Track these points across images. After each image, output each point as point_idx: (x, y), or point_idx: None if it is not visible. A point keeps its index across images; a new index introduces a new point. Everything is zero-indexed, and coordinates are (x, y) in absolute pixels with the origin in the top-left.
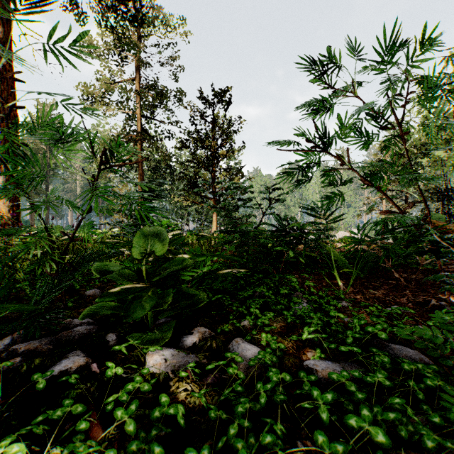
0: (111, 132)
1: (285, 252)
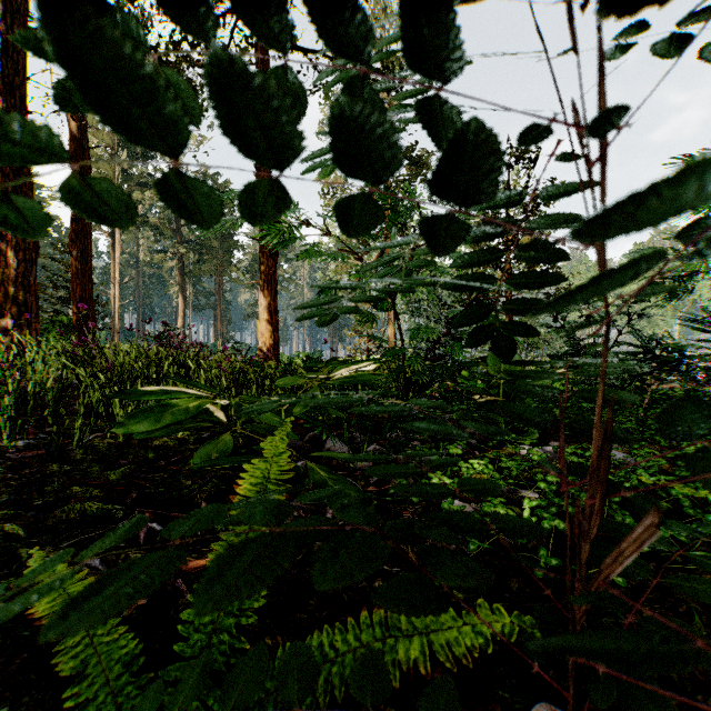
0: None
1: (651, 384)
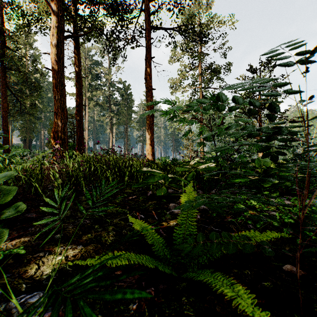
0: (182, 101)
1: None
